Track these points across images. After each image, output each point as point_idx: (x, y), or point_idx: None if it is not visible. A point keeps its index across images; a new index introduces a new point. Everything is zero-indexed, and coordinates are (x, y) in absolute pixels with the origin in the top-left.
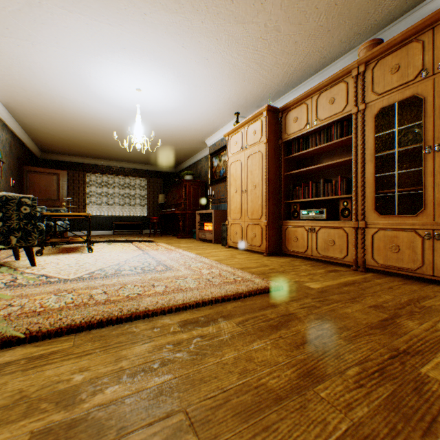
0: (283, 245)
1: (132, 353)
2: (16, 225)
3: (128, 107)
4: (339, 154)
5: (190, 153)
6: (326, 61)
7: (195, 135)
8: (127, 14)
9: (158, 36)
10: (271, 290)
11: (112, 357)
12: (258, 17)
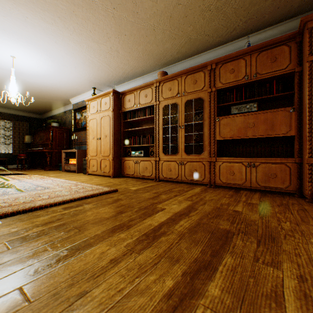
0: (123, 171)
1: (40, 219)
2: None
3: (0, 66)
4: (151, 123)
5: (56, 106)
6: (145, 72)
7: (62, 94)
8: (11, 12)
9: (36, 31)
10: (112, 192)
11: (29, 222)
12: (107, 43)
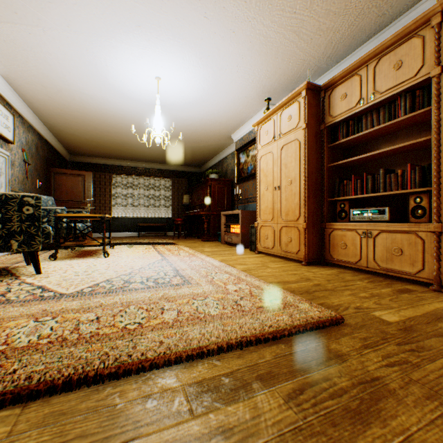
0: (326, 252)
1: None
2: (17, 228)
3: (149, 100)
4: (406, 136)
5: (215, 151)
6: (385, 20)
7: (220, 129)
8: None
9: (176, 4)
10: (327, 324)
11: None
12: None
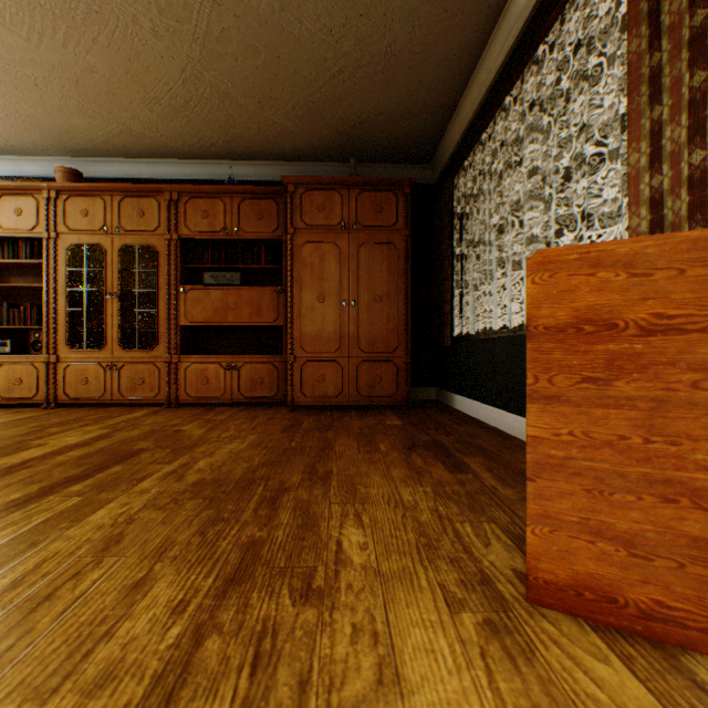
0: None
1: None
2: None
3: None
4: (37, 275)
5: None
6: (20, 151)
7: None
8: None
9: None
10: None
11: None
12: None
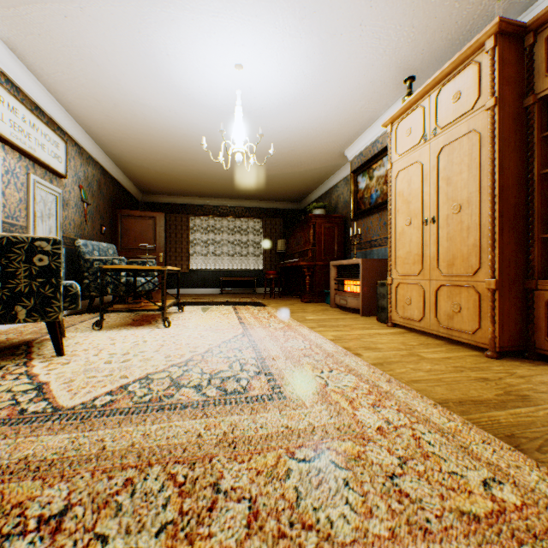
0: (539, 335)
1: None
2: (25, 288)
3: (228, 106)
4: None
5: (320, 177)
6: None
7: (329, 142)
8: None
9: None
10: None
11: None
12: None
